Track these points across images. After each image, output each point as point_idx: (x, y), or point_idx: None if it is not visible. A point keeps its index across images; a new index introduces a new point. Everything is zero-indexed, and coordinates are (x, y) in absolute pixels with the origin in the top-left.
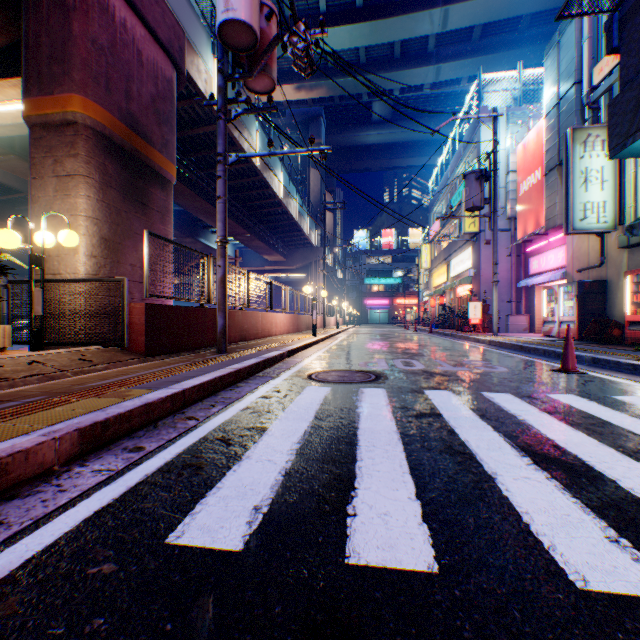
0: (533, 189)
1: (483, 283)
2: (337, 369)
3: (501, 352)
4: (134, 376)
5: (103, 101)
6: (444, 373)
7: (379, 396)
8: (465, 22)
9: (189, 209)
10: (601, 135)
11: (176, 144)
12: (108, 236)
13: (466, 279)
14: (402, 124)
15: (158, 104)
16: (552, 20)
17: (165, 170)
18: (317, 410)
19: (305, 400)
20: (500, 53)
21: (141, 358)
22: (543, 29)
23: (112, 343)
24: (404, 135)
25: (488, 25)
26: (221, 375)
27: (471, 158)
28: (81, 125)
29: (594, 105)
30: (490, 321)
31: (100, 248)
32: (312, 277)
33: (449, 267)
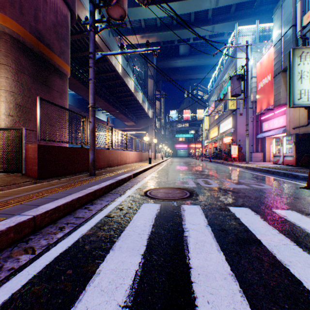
0: (266, 85)
1: (238, 136)
2: (163, 187)
3: (256, 173)
4: (10, 198)
5: (17, 19)
6: (233, 190)
7: (197, 214)
8: (227, 2)
9: (84, 97)
10: (309, 52)
11: (70, 54)
12: (21, 103)
13: (229, 134)
14: (194, 57)
15: (57, 28)
16: (271, 2)
17: (62, 67)
18: (149, 234)
19: (140, 220)
20: (245, 19)
21: (33, 181)
22: (266, 7)
23: (14, 171)
24: (195, 62)
25: (239, 4)
26: (78, 197)
27: (231, 71)
28: (1, 32)
29: (303, 37)
30: (242, 155)
31: (15, 110)
32: (149, 133)
33: (219, 128)
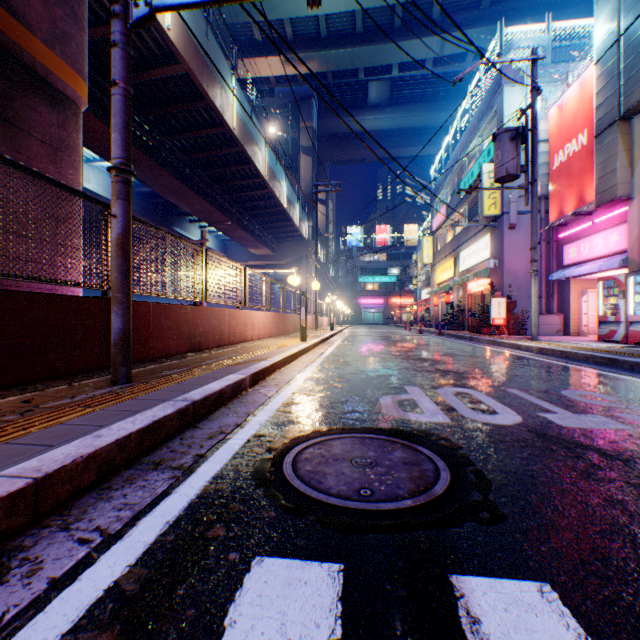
0: (575, 158)
1: (506, 276)
2: (343, 426)
3: (583, 368)
4: None
5: None
6: (595, 444)
7: None
8: None
9: (154, 187)
10: None
11: (85, 46)
12: None
13: (483, 272)
14: (400, 108)
15: None
16: None
17: (59, 78)
18: None
19: None
20: (513, 22)
21: None
22: None
23: None
24: (402, 121)
25: None
26: None
27: (487, 132)
28: None
29: None
30: (517, 321)
31: None
32: (303, 273)
33: (457, 260)
